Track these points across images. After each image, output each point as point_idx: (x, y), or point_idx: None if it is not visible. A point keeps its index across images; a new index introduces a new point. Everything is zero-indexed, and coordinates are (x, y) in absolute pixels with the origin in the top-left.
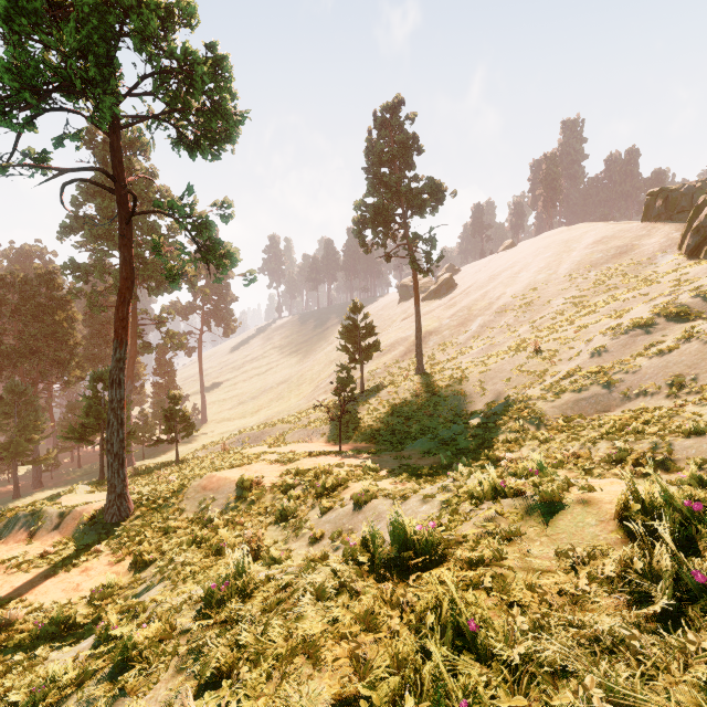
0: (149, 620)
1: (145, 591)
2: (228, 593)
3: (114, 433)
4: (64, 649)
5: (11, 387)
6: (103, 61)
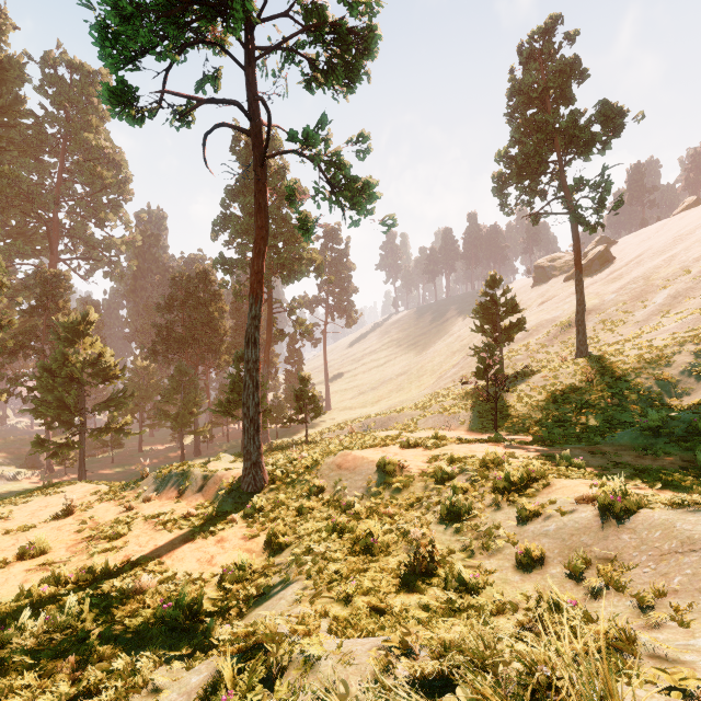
0: None
1: (279, 586)
2: None
3: (249, 396)
4: (174, 666)
5: (179, 367)
6: None
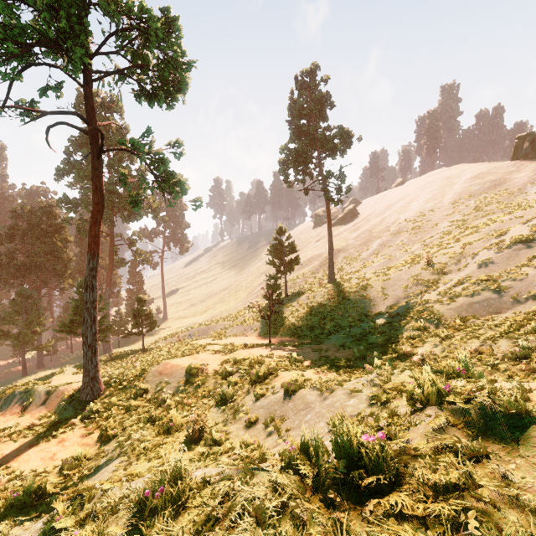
0: (89, 516)
1: (105, 464)
2: (161, 503)
3: (88, 328)
4: (25, 524)
5: (20, 292)
6: (75, 20)
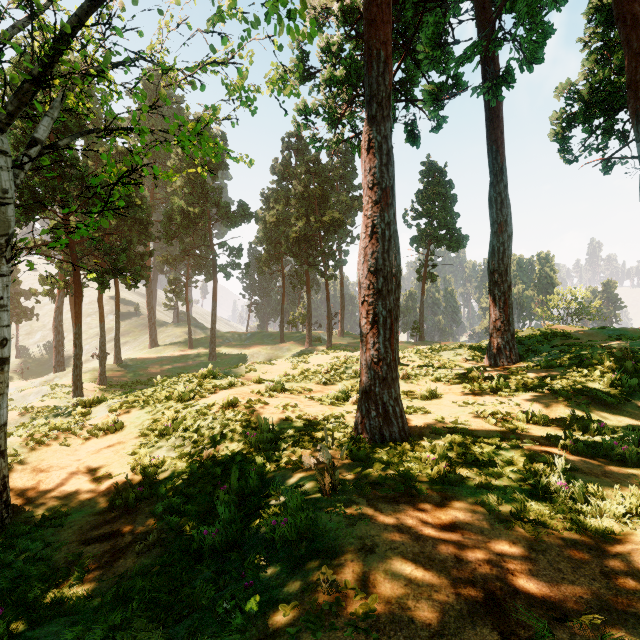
0: None
1: None
2: None
3: None
4: None
5: None
6: None
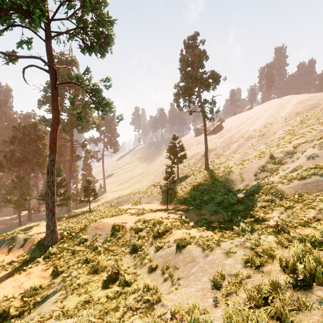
0: None
1: (51, 294)
2: None
3: (49, 198)
4: None
5: (17, 175)
6: None
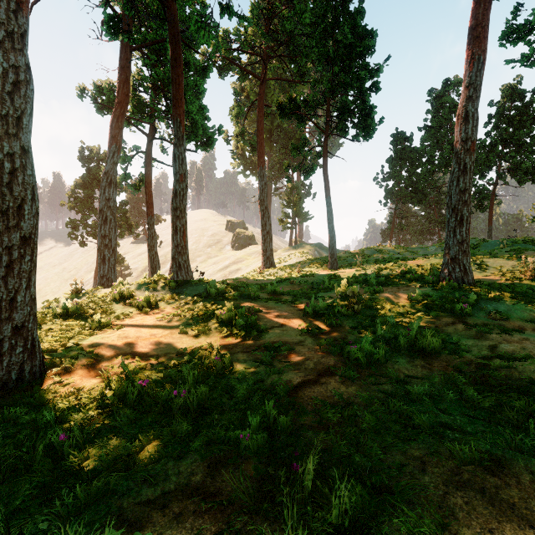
0: None
1: None
2: None
3: None
4: None
5: None
6: None
